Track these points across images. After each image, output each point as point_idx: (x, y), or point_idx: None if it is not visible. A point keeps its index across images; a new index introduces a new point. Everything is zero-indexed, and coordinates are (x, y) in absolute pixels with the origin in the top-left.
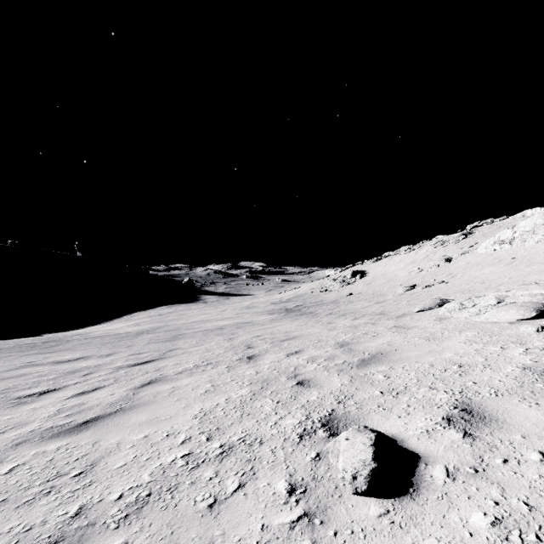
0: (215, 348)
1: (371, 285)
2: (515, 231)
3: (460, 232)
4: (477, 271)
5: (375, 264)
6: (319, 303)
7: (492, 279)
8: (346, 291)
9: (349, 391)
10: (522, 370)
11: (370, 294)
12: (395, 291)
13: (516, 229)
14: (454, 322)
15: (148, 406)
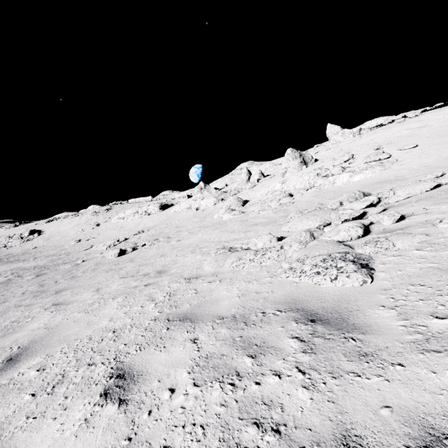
0: (1, 273)
1: (50, 240)
2: (125, 214)
3: (106, 207)
4: (109, 232)
5: (49, 225)
6: (12, 256)
7: (111, 236)
8: (29, 246)
9: (75, 261)
10: (100, 254)
11: (52, 246)
12: (70, 243)
13: (125, 213)
14: (94, 251)
15: (28, 273)
